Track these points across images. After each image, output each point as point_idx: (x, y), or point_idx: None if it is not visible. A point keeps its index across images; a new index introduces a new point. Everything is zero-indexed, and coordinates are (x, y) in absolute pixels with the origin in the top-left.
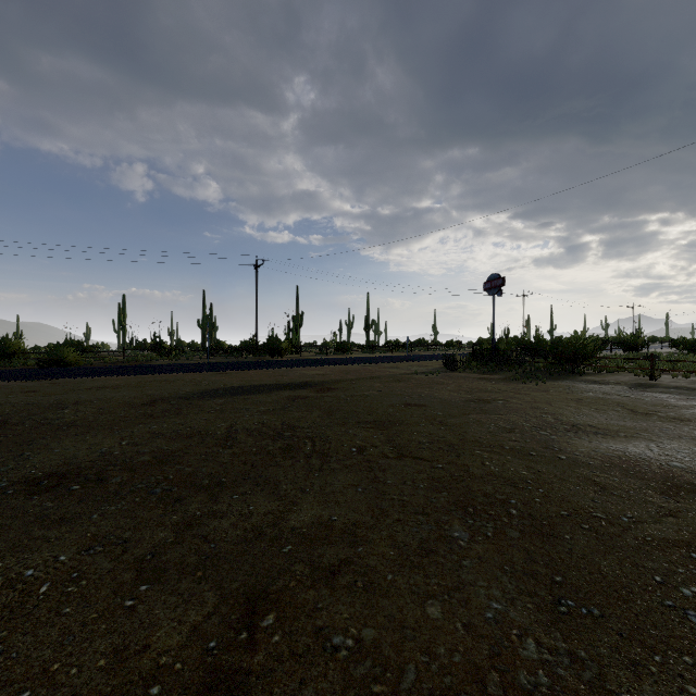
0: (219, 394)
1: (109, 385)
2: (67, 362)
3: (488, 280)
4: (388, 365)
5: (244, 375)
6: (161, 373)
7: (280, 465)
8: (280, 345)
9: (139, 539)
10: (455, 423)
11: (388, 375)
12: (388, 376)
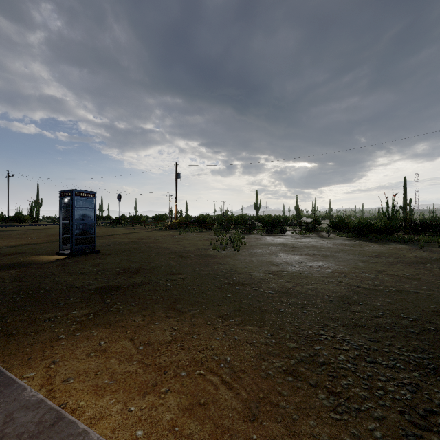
0: (1, 231)
1: None
2: None
3: (118, 195)
4: None
5: (6, 228)
6: None
7: (22, 235)
8: (24, 217)
9: (3, 238)
10: None
11: None
12: None
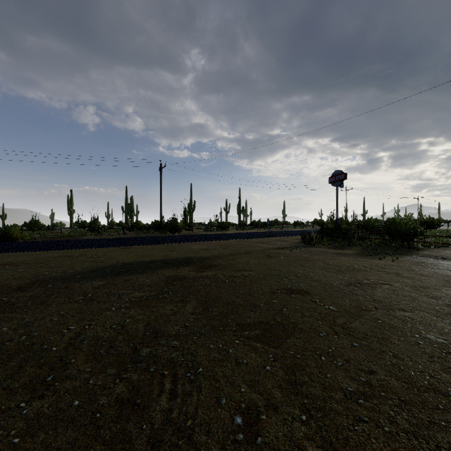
0: (103, 273)
1: (14, 261)
2: (14, 238)
3: (333, 175)
4: (257, 240)
5: (141, 250)
6: (73, 248)
7: None
8: (176, 224)
9: None
10: (364, 331)
11: (259, 250)
12: (259, 251)
